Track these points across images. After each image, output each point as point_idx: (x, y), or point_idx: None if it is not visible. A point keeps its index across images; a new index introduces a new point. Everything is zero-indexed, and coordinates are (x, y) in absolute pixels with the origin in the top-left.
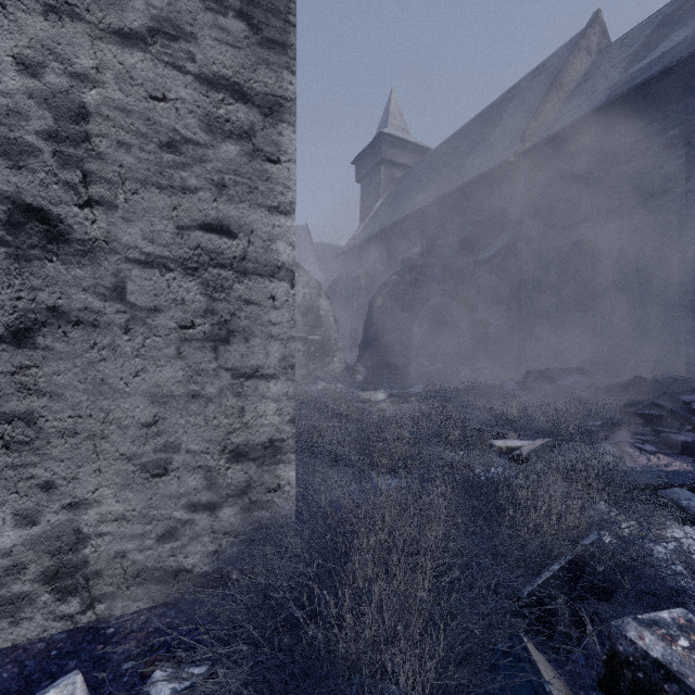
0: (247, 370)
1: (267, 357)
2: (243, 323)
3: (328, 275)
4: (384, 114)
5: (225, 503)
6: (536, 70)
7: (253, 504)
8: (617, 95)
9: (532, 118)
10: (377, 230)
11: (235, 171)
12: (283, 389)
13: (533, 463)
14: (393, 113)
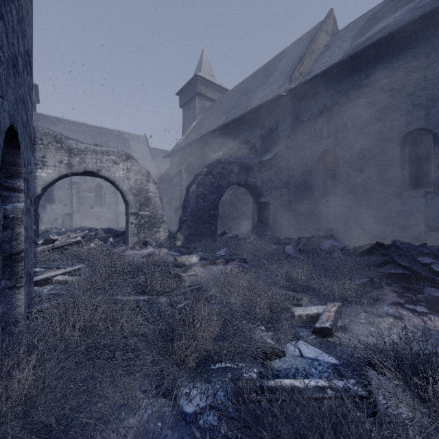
0: None
1: None
2: None
3: (160, 170)
4: (199, 64)
5: None
6: (295, 42)
7: None
8: (351, 53)
9: (296, 69)
10: (193, 139)
11: None
12: None
13: (334, 333)
14: (204, 63)
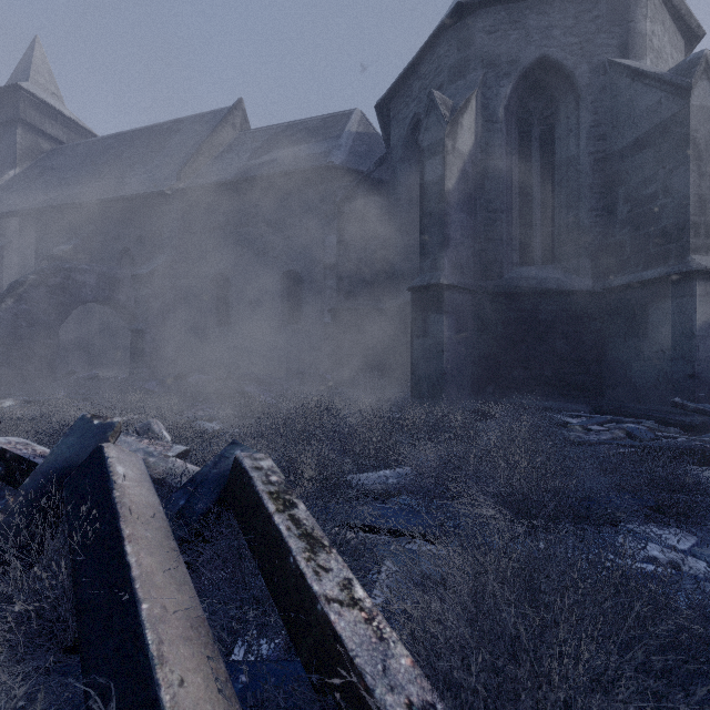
0: None
1: None
2: None
3: None
4: (24, 62)
5: None
6: (198, 117)
7: None
8: (238, 178)
9: (187, 163)
10: (10, 209)
11: None
12: None
13: None
14: (39, 67)
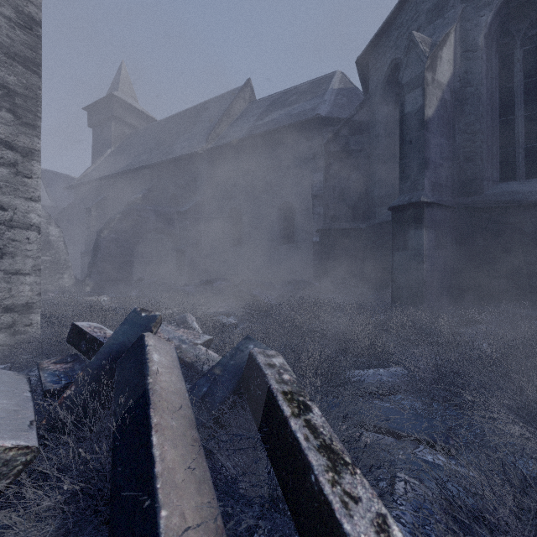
0: (13, 271)
1: (25, 265)
2: (11, 249)
3: (58, 201)
4: (116, 79)
5: (0, 331)
6: (220, 97)
7: (17, 332)
8: (248, 136)
9: (213, 130)
10: (107, 174)
11: (6, 180)
12: (34, 280)
13: None
14: (124, 81)
